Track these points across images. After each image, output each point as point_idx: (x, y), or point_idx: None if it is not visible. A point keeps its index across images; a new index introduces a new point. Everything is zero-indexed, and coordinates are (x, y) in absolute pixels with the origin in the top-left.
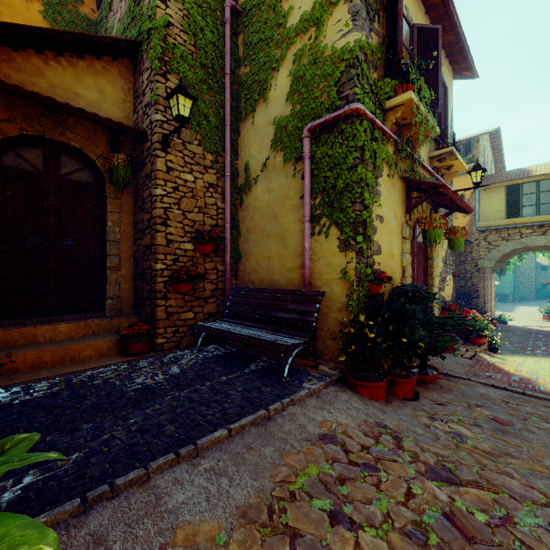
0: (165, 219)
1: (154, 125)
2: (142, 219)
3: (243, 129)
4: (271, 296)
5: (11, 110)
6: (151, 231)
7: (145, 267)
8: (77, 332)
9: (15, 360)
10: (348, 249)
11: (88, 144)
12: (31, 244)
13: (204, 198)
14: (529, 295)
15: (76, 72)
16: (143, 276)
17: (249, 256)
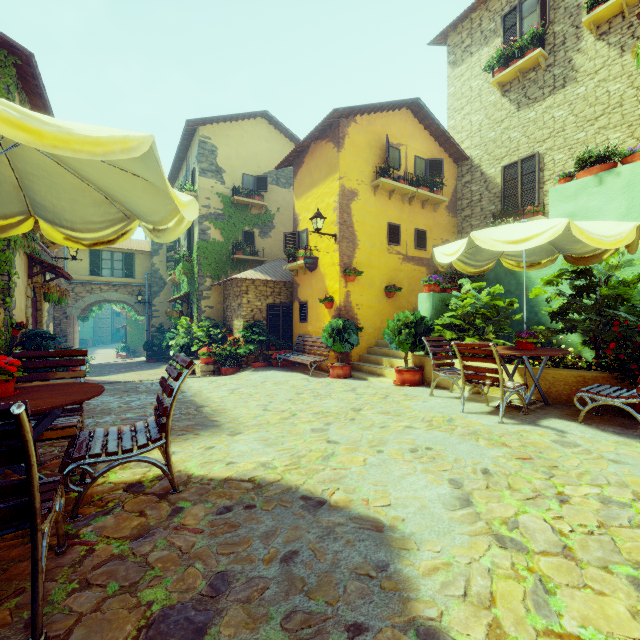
0: None
1: None
2: None
3: None
4: None
5: None
6: None
7: None
8: None
9: None
10: None
11: None
12: None
13: None
14: (107, 339)
15: None
16: None
17: None
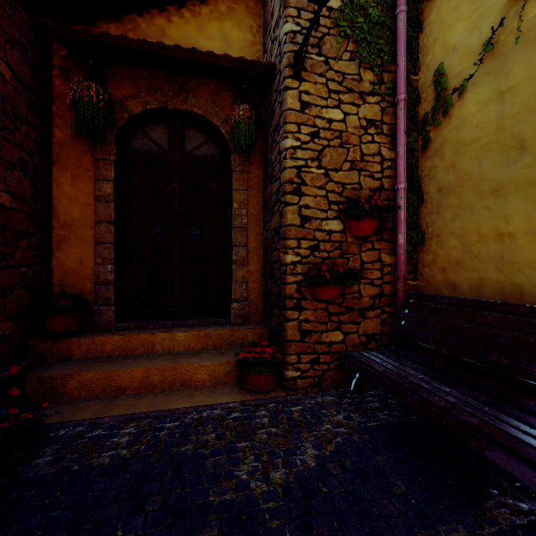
0: (298, 184)
1: (282, 43)
2: (270, 193)
3: (430, 12)
4: (529, 325)
5: (137, 84)
6: (279, 206)
7: (273, 260)
8: (196, 343)
9: (123, 377)
10: None
11: (212, 108)
12: (156, 235)
13: (359, 146)
14: None
15: (198, 23)
16: (271, 272)
17: (444, 237)
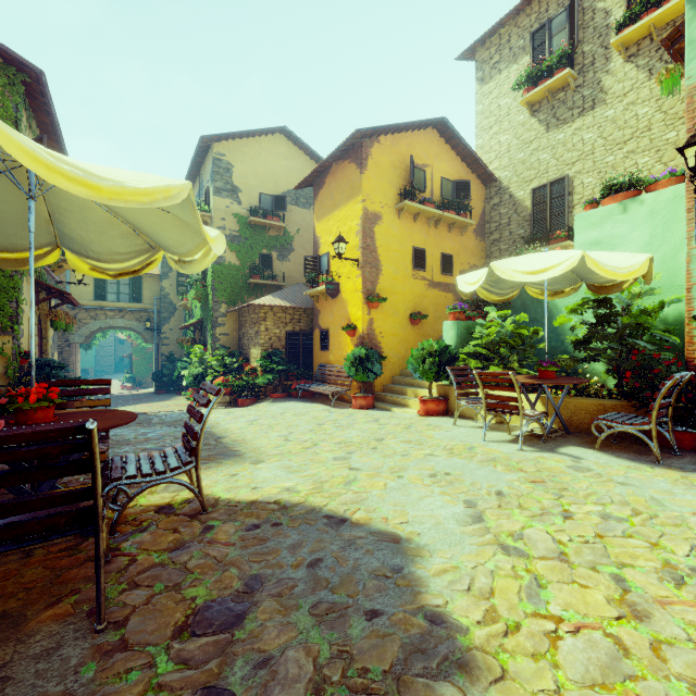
0: None
1: None
2: None
3: None
4: None
5: None
6: None
7: None
8: None
9: None
10: (5, 334)
11: None
12: None
13: None
14: (110, 369)
15: None
16: None
17: None
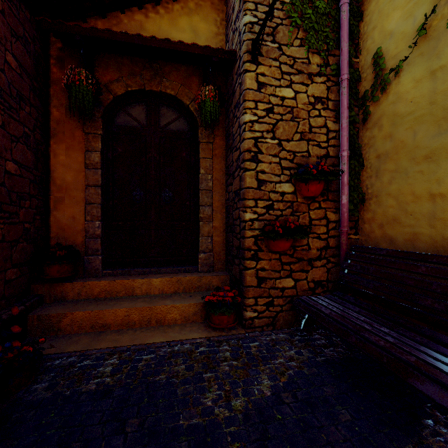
0: (255, 153)
1: (242, 33)
2: (231, 161)
3: (369, 3)
4: None
5: (120, 70)
6: (239, 171)
7: (234, 217)
8: (169, 287)
9: (108, 316)
10: None
11: (182, 89)
12: (136, 197)
13: (307, 120)
14: None
15: (171, 18)
16: (232, 228)
17: (382, 197)
